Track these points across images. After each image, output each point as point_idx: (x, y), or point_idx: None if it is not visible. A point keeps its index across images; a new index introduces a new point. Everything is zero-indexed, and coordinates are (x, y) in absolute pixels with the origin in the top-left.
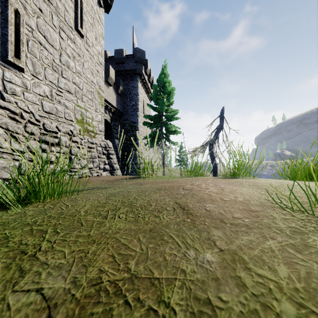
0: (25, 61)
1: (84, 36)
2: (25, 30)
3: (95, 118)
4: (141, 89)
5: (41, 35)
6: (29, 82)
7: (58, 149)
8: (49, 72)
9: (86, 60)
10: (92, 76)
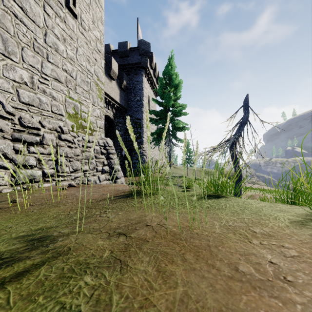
0: None
1: (78, 16)
2: None
3: (92, 112)
4: (146, 84)
5: (16, 5)
6: None
7: (41, 149)
8: (29, 53)
9: (81, 45)
10: (89, 65)
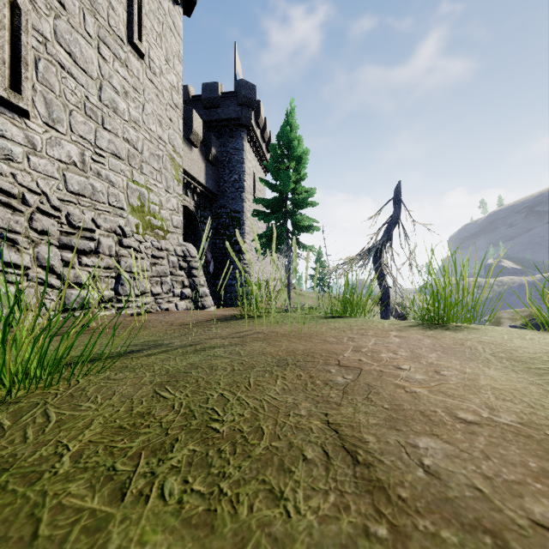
0: (31, 98)
1: (146, 55)
2: (31, 40)
3: (166, 203)
4: (249, 153)
5: (63, 51)
6: (39, 137)
7: (96, 260)
8: (79, 119)
9: (149, 100)
10: (160, 129)
